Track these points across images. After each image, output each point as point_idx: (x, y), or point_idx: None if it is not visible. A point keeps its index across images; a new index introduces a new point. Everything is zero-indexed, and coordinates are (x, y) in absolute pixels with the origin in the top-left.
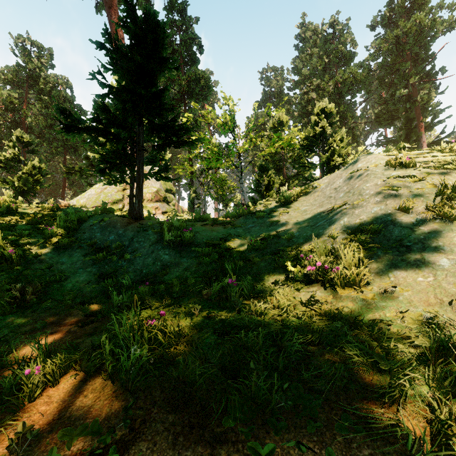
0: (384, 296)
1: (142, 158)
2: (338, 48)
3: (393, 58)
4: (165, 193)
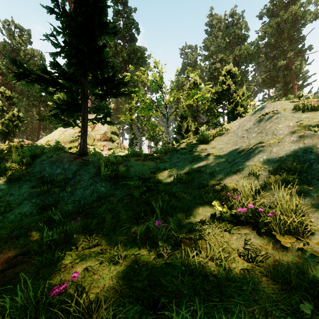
0: None
1: (87, 105)
2: (236, 32)
3: (275, 39)
4: (111, 134)
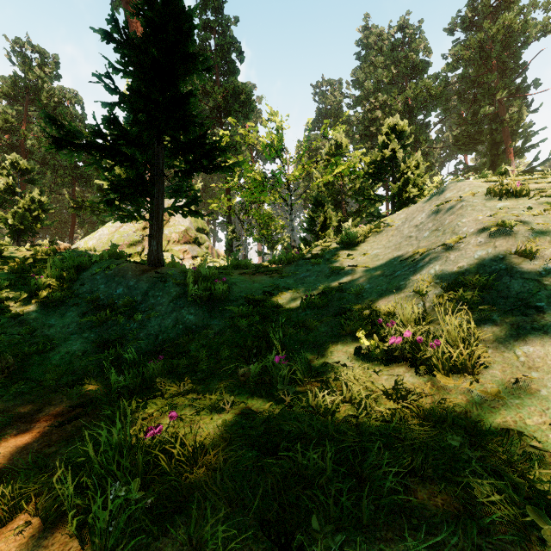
0: (515, 388)
1: (162, 186)
2: (409, 57)
3: (476, 69)
4: (196, 233)
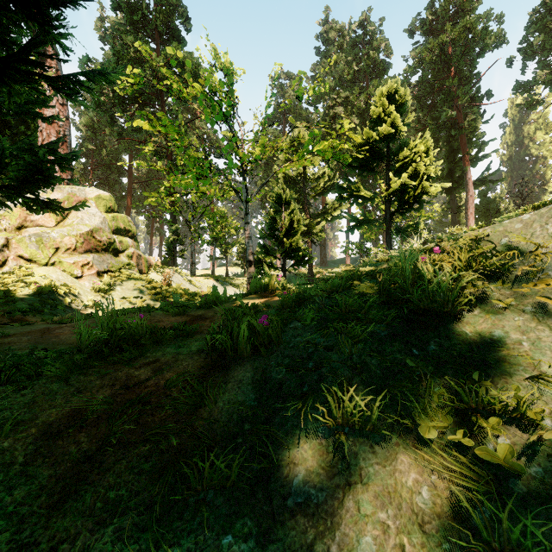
0: None
1: None
2: (370, 55)
3: (433, 75)
4: (112, 235)
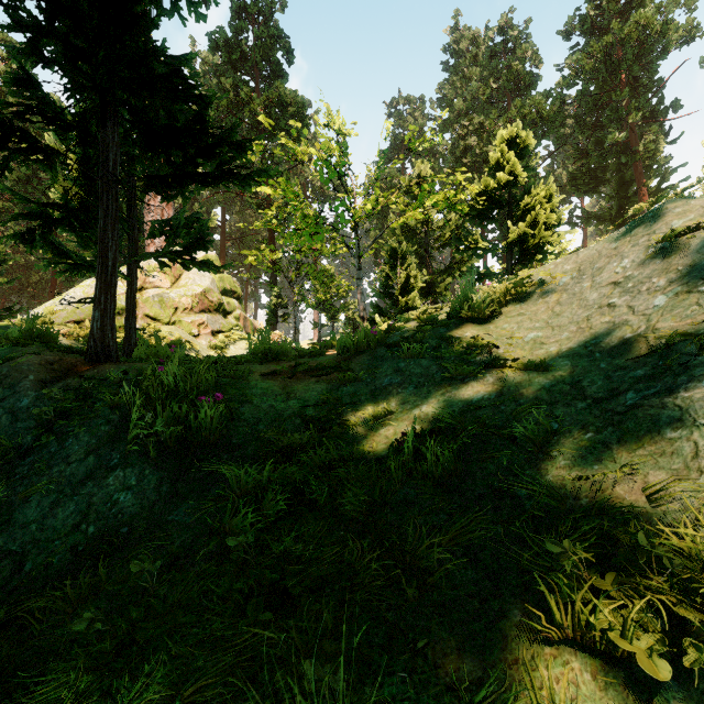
0: None
1: (114, 205)
2: (513, 67)
3: (598, 86)
4: (221, 296)
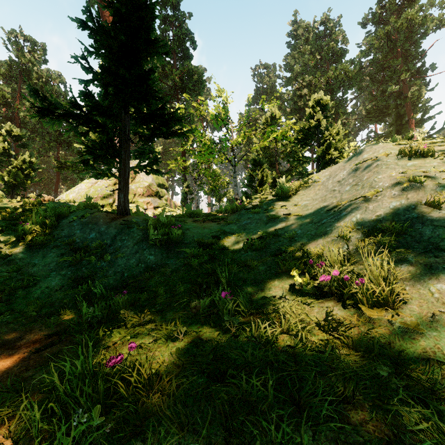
0: (432, 321)
1: (128, 149)
2: (330, 45)
3: (384, 55)
4: (157, 188)
